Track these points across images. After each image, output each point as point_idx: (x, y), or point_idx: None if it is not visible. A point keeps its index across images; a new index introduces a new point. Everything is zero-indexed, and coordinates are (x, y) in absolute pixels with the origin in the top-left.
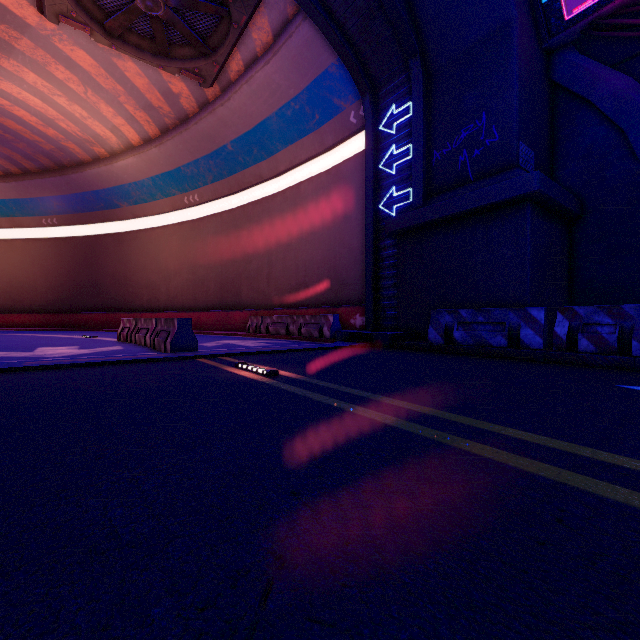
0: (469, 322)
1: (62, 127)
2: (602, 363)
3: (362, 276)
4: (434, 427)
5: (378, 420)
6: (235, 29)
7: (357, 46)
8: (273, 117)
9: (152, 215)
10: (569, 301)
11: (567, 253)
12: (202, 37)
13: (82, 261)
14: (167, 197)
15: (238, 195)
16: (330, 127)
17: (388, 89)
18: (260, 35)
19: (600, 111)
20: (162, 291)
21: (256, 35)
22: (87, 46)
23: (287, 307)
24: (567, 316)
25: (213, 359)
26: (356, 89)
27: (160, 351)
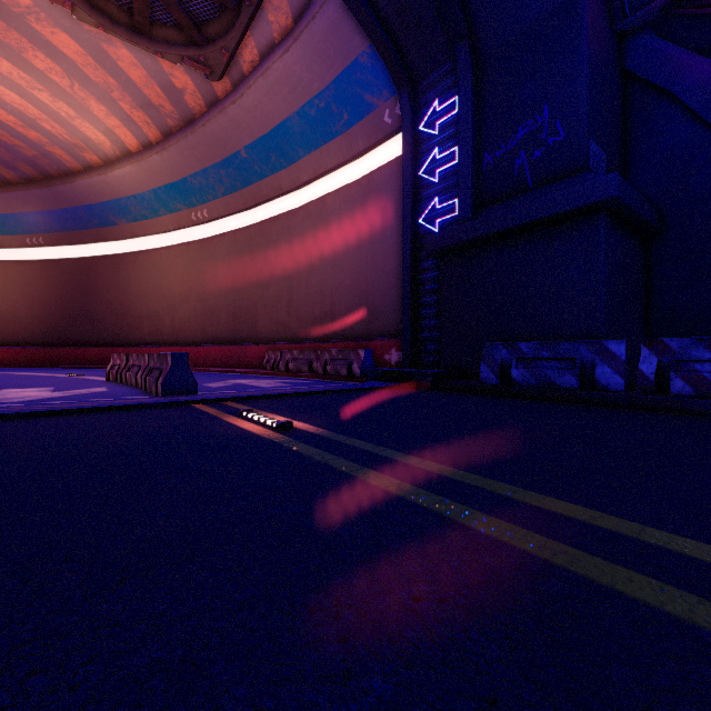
0: (530, 358)
1: (46, 129)
2: (705, 410)
3: (398, 304)
4: (530, 526)
5: (438, 511)
6: (247, 7)
7: (393, 29)
8: (294, 117)
9: (154, 234)
10: (646, 333)
11: (644, 275)
12: (208, 18)
13: (73, 287)
14: (171, 213)
15: (254, 210)
16: (361, 129)
17: (430, 81)
18: (278, 17)
19: (684, 105)
20: (166, 322)
21: (273, 17)
22: (70, 28)
23: (310, 340)
24: (655, 350)
25: (213, 405)
26: (391, 83)
27: (151, 394)
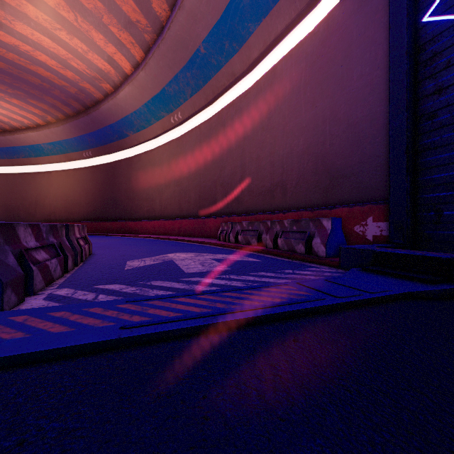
0: None
1: (74, 67)
2: None
3: (373, 159)
4: None
5: None
6: None
7: None
8: None
9: (149, 139)
10: None
11: None
12: None
13: (107, 182)
14: (158, 120)
15: (214, 105)
16: None
17: None
18: None
19: None
20: (157, 202)
21: None
22: None
23: (261, 212)
24: None
25: None
26: None
27: None
